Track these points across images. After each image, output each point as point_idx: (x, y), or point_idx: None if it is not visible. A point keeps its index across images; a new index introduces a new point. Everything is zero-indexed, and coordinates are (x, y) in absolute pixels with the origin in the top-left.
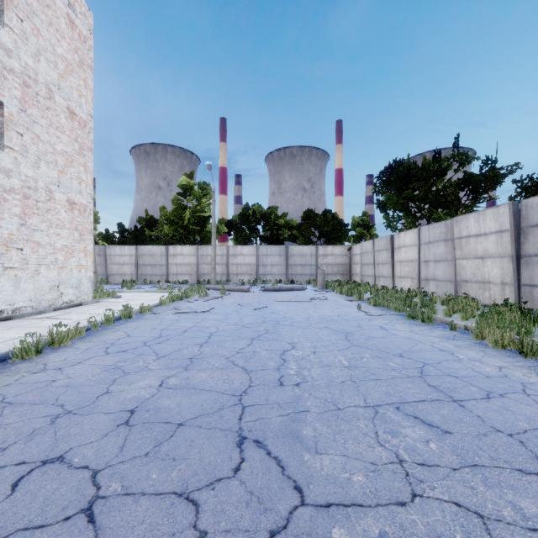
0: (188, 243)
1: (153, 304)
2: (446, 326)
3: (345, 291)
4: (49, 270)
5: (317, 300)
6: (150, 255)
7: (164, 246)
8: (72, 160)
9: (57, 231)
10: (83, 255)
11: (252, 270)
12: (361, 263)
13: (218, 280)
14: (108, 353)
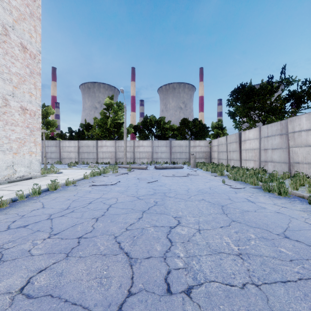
0: (110, 139)
1: (78, 178)
2: (301, 199)
3: (209, 169)
4: (5, 154)
5: (191, 175)
6: (86, 147)
7: (95, 141)
8: (24, 80)
9: (12, 128)
10: (33, 145)
11: (149, 155)
12: (218, 151)
13: (128, 162)
14: (8, 229)
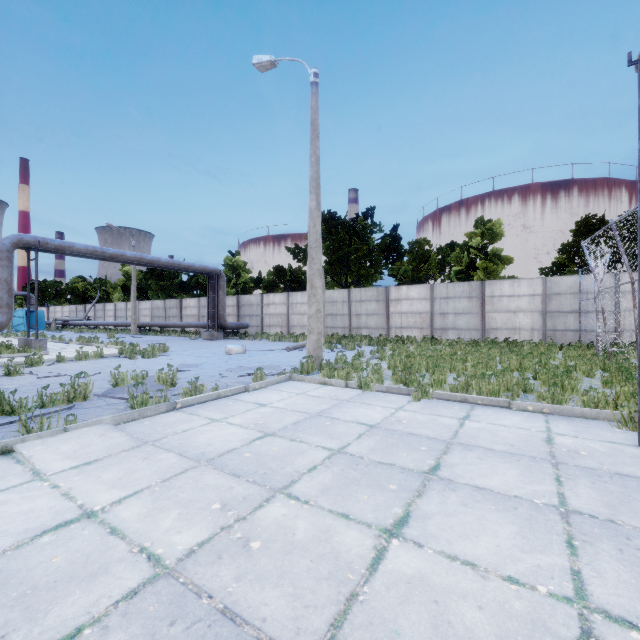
0: None
1: None
2: None
3: None
4: None
5: None
6: None
7: None
8: None
9: None
10: None
11: None
12: None
13: None
14: None
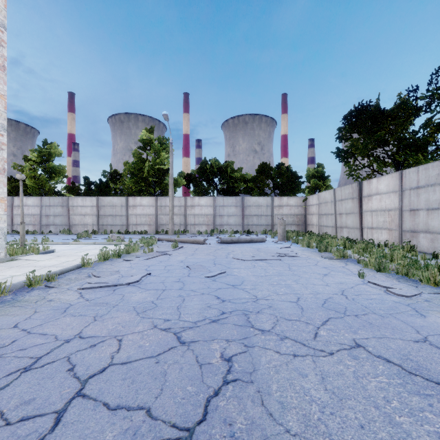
0: (148, 195)
1: (67, 267)
2: None
3: (313, 244)
4: None
5: (287, 257)
6: (110, 206)
7: (124, 197)
8: None
9: None
10: None
11: (209, 220)
12: (319, 213)
13: (176, 230)
14: None
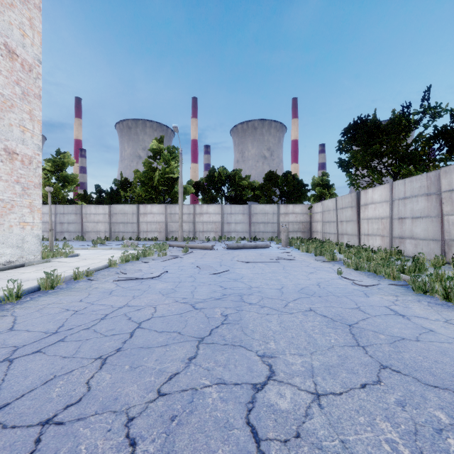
0: (158, 202)
1: (98, 266)
2: None
3: (311, 249)
4: None
5: (284, 260)
6: (122, 214)
7: (135, 205)
8: (12, 105)
9: None
10: (28, 211)
11: (217, 227)
12: (323, 221)
13: (185, 237)
14: None
